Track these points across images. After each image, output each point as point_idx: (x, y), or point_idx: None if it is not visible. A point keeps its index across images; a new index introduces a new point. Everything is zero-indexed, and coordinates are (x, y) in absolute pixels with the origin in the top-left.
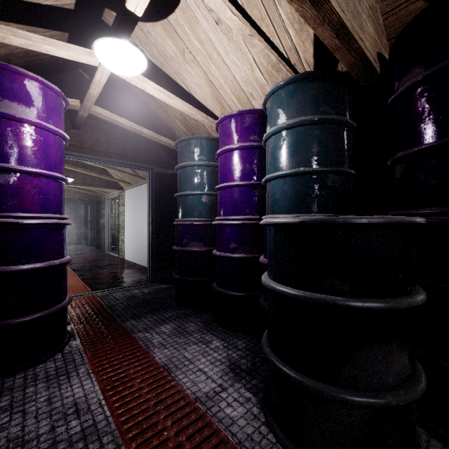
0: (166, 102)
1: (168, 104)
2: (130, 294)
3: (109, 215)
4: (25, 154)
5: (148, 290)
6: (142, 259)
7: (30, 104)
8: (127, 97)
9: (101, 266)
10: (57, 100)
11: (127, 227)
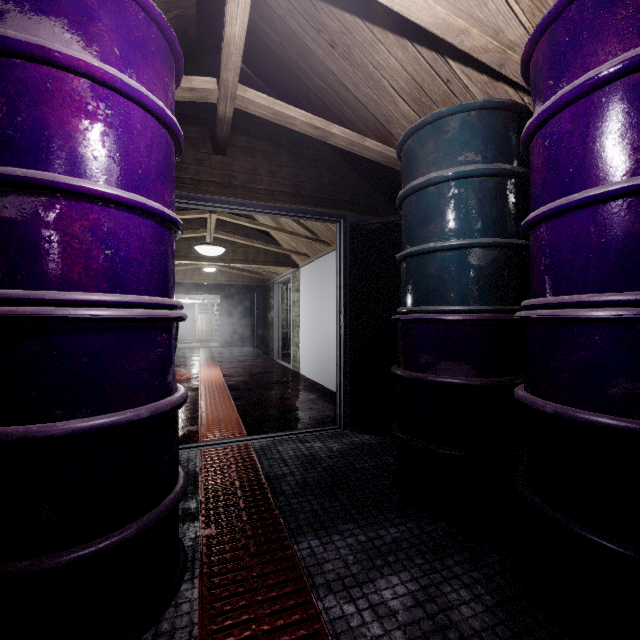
0: (393, 4)
1: (381, 62)
2: (308, 451)
3: (279, 306)
4: (68, 148)
5: (338, 444)
6: (325, 377)
7: (81, 27)
8: (301, 80)
9: (266, 384)
10: (151, 31)
11: (302, 324)
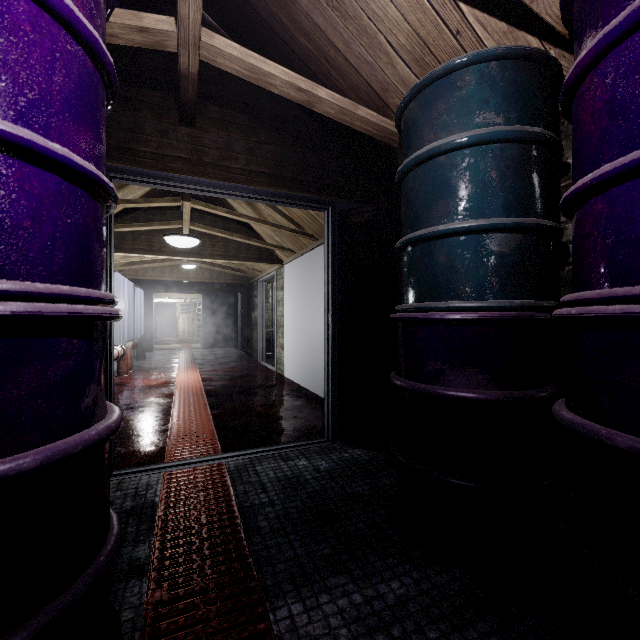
0: None
1: (378, 11)
2: (291, 471)
3: (264, 305)
4: None
5: (326, 462)
6: (312, 381)
7: None
8: (283, 40)
9: (247, 390)
10: None
11: (287, 325)
